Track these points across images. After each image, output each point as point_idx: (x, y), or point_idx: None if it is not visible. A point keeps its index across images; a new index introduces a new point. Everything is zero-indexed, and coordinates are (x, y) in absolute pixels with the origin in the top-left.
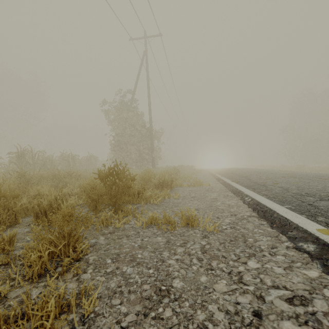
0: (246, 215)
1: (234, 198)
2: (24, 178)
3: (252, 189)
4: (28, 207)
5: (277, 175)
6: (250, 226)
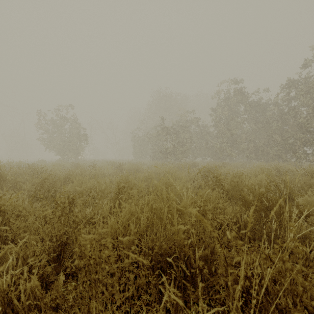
0: None
1: None
2: None
3: None
4: None
5: None
6: None
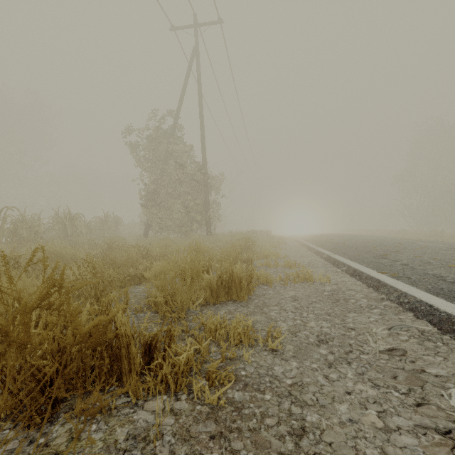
0: None
1: None
2: None
3: None
4: None
5: (440, 252)
6: None
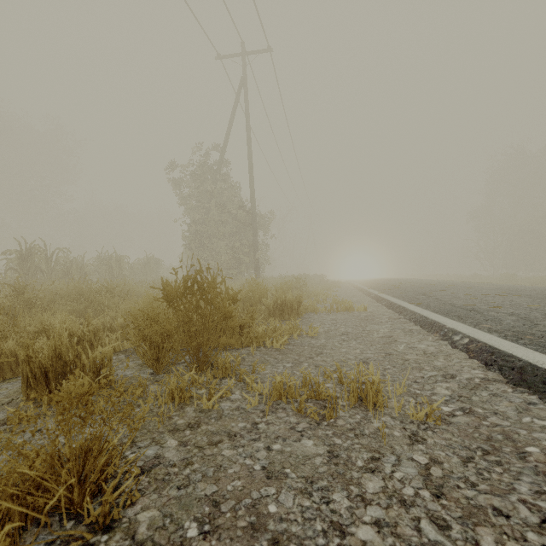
0: (478, 376)
1: (427, 336)
2: (21, 297)
3: (458, 319)
4: (17, 358)
5: (481, 290)
6: (505, 409)
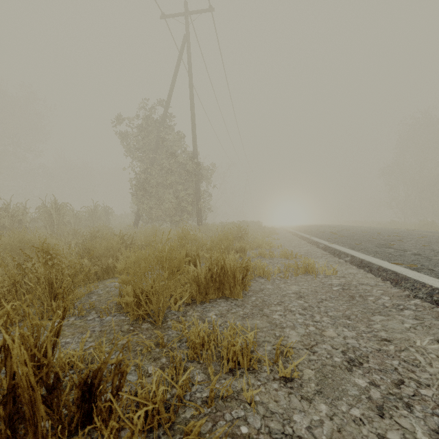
0: None
1: None
2: None
3: None
4: None
5: None
6: None
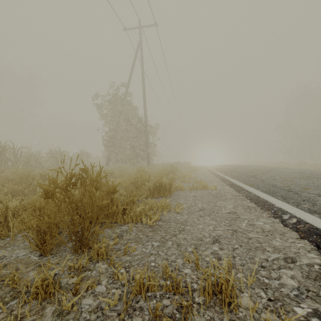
0: (316, 262)
1: (261, 213)
2: None
3: (282, 199)
4: None
5: (289, 174)
6: None
